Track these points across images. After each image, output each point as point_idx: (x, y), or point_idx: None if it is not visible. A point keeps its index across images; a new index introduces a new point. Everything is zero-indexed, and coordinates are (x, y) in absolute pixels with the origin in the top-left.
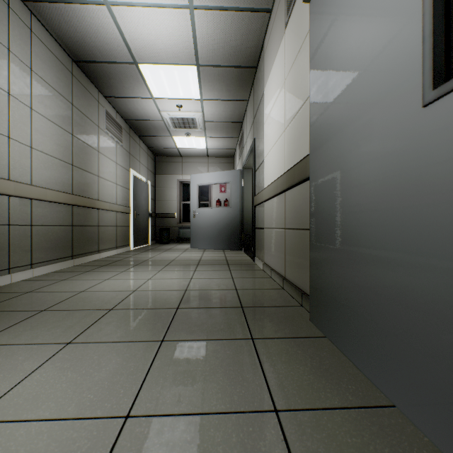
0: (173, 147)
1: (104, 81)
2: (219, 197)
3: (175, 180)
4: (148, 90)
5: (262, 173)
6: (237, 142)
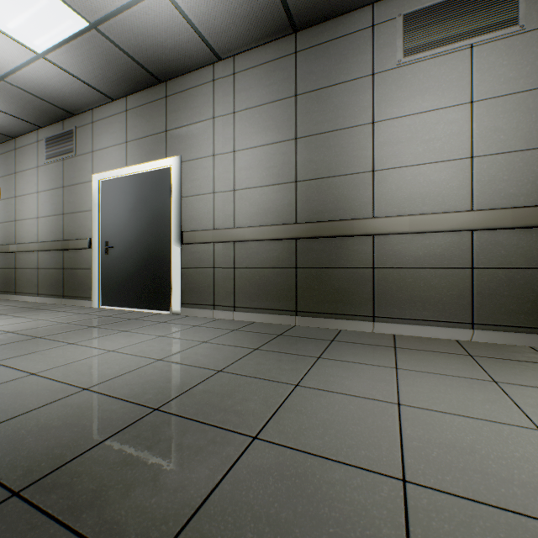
0: None
1: None
2: None
3: None
4: None
5: None
6: None
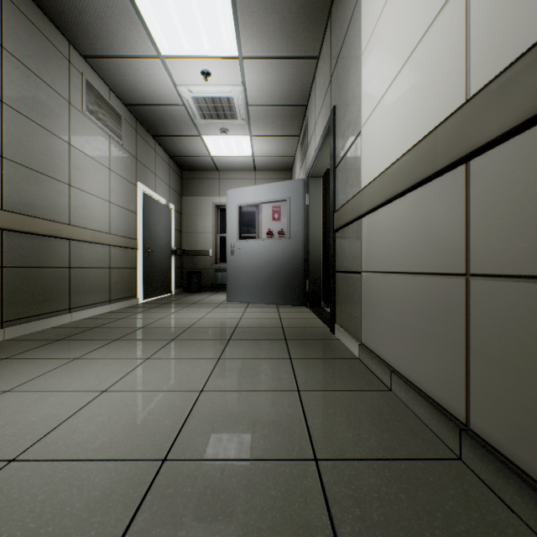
0: (205, 155)
1: (72, 18)
2: (270, 228)
3: (209, 204)
4: (150, 38)
5: (354, 160)
6: (297, 144)
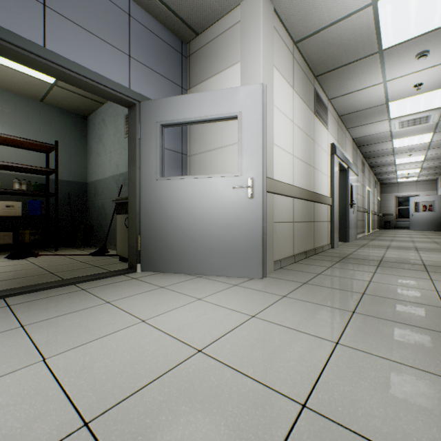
0: (394, 181)
1: (379, 174)
2: (424, 204)
3: (392, 196)
4: (395, 173)
5: None
6: (438, 176)
